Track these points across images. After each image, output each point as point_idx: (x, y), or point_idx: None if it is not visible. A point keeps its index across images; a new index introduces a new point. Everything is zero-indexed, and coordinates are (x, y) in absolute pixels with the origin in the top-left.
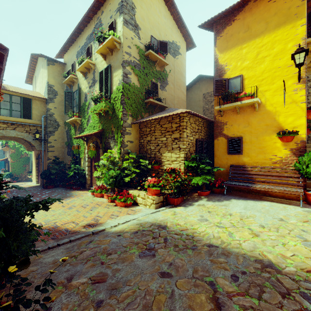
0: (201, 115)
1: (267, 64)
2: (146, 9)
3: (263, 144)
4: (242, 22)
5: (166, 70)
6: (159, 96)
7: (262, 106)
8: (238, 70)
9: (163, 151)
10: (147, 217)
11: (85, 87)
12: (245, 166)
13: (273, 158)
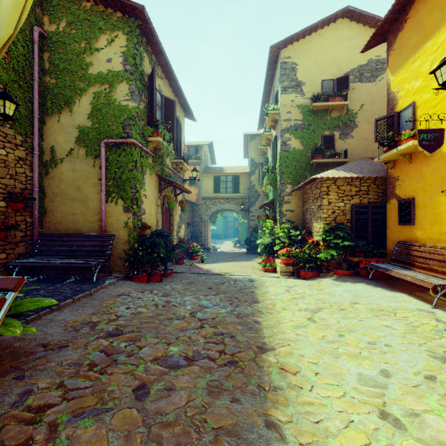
0: (341, 177)
1: None
2: (314, 54)
3: (438, 209)
4: (414, 20)
5: (353, 109)
6: (337, 150)
7: None
8: (410, 95)
9: (312, 220)
10: (258, 277)
11: (269, 157)
12: (412, 243)
13: None
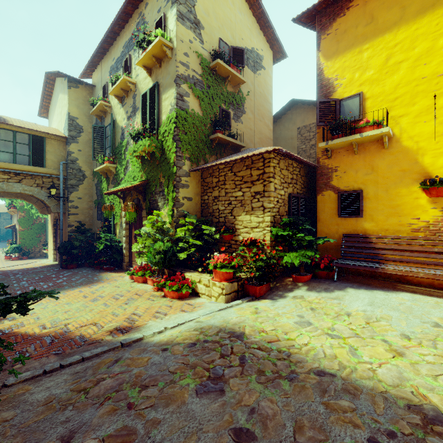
0: (297, 156)
1: (403, 74)
2: None
3: (397, 201)
4: (362, 10)
5: (242, 92)
6: (231, 131)
7: (395, 140)
8: (355, 85)
9: (237, 212)
10: (213, 317)
11: (121, 118)
12: (367, 236)
13: (413, 222)
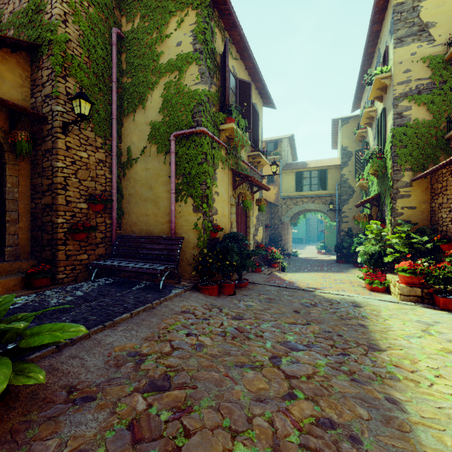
0: None
1: None
2: None
3: None
4: None
5: None
6: None
7: None
8: None
9: None
10: (364, 299)
11: (371, 140)
12: None
13: None
